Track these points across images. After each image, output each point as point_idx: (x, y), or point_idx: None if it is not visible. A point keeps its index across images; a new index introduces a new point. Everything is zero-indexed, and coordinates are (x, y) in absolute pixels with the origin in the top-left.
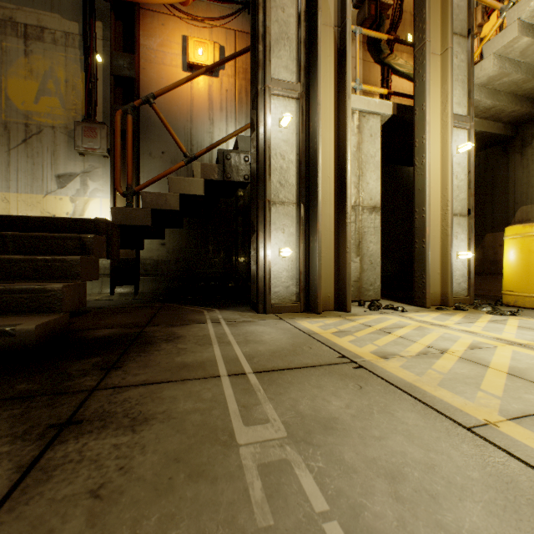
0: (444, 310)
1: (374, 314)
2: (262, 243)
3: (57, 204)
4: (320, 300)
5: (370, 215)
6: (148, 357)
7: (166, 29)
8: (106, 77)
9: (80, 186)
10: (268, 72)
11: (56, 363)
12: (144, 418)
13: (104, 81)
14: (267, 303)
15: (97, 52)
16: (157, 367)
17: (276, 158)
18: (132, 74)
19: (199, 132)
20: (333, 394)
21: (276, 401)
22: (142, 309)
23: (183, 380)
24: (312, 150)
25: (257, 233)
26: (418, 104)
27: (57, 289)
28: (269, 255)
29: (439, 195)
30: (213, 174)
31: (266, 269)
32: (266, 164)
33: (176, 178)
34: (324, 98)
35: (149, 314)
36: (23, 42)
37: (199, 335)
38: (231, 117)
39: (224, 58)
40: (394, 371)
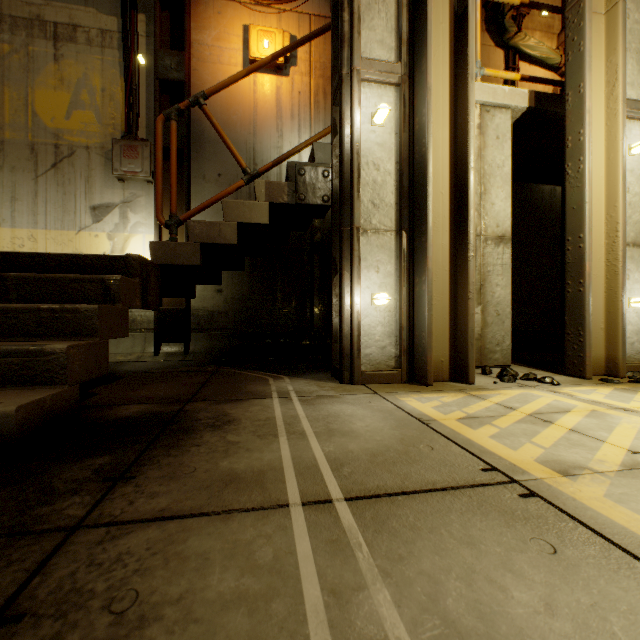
0: (615, 383)
1: (510, 387)
2: (348, 286)
3: (92, 242)
4: (431, 367)
5: (497, 248)
6: (179, 458)
7: (223, 18)
8: (150, 82)
9: (119, 219)
10: (356, 48)
11: (43, 465)
12: (139, 616)
13: (148, 88)
14: (355, 369)
15: (139, 51)
16: (189, 480)
17: (367, 168)
18: (181, 77)
19: (265, 147)
20: (505, 565)
21: (396, 581)
22: (189, 375)
23: (226, 510)
24: (418, 156)
25: (341, 272)
26: (571, 86)
27: (60, 352)
28: (358, 303)
29: (602, 216)
30: (281, 196)
31: (354, 322)
32: (354, 177)
33: (233, 201)
34: (435, 83)
35: (197, 382)
36: (53, 44)
37: (260, 419)
38: (305, 126)
39: (296, 41)
40: (600, 508)
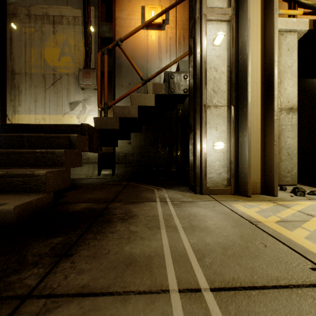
0: None
1: (303, 199)
2: (199, 138)
3: (69, 120)
4: (250, 186)
5: (288, 115)
6: (100, 241)
7: (131, 4)
8: (96, 40)
9: (82, 108)
10: (204, 2)
11: (26, 241)
12: None
13: (95, 43)
14: (203, 186)
15: (91, 25)
16: (104, 260)
17: (210, 70)
18: (110, 35)
19: (152, 68)
20: None
21: None
22: (113, 186)
23: (125, 291)
24: (241, 61)
25: (195, 131)
26: None
27: (42, 175)
28: (205, 148)
29: None
30: (161, 90)
31: (202, 159)
32: (202, 76)
33: (135, 94)
34: (251, 17)
35: (117, 190)
36: (52, 26)
37: (149, 215)
38: (173, 55)
39: (169, 6)
40: None
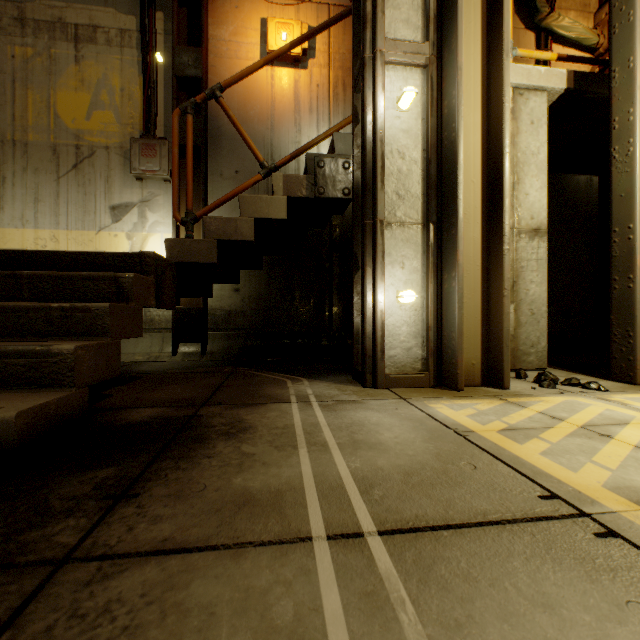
0: None
1: (551, 393)
2: (370, 283)
3: (111, 241)
4: (462, 370)
5: (531, 242)
6: (188, 472)
7: (240, 13)
8: (168, 80)
9: (138, 219)
10: (379, 29)
11: (43, 476)
12: None
13: (166, 86)
14: (378, 372)
15: (157, 50)
16: (197, 500)
17: (392, 157)
18: (198, 73)
19: (282, 142)
20: None
21: None
22: (205, 377)
23: (237, 543)
24: (447, 142)
25: (363, 269)
26: (619, 61)
27: (67, 352)
28: (382, 302)
29: None
30: (299, 190)
31: (377, 321)
32: (377, 167)
33: (250, 196)
34: (465, 62)
35: (213, 384)
36: (74, 46)
37: (278, 427)
38: (324, 120)
39: (315, 28)
40: None
